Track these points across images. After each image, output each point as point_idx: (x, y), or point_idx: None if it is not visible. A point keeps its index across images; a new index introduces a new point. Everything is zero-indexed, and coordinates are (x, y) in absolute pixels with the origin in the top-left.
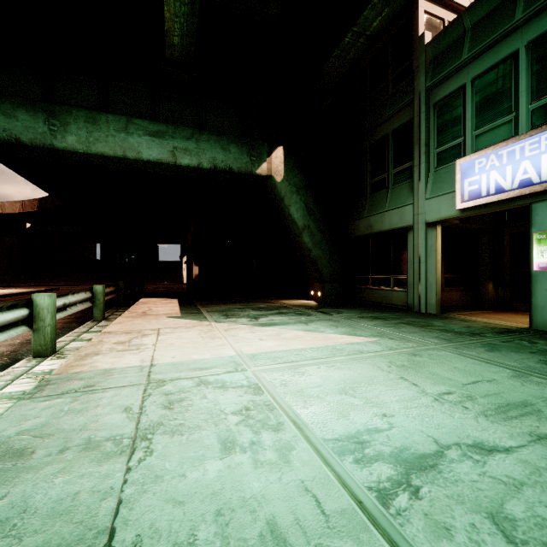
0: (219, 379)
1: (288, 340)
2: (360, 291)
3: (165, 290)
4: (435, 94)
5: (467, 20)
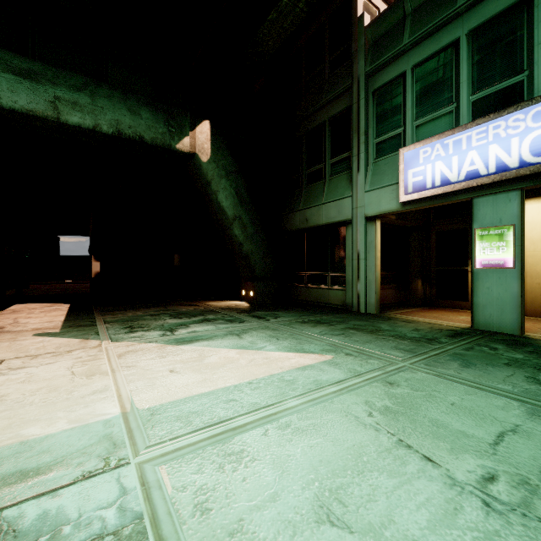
0: (51, 510)
1: (214, 369)
2: (295, 289)
3: (60, 291)
4: (374, 81)
5: (407, 4)
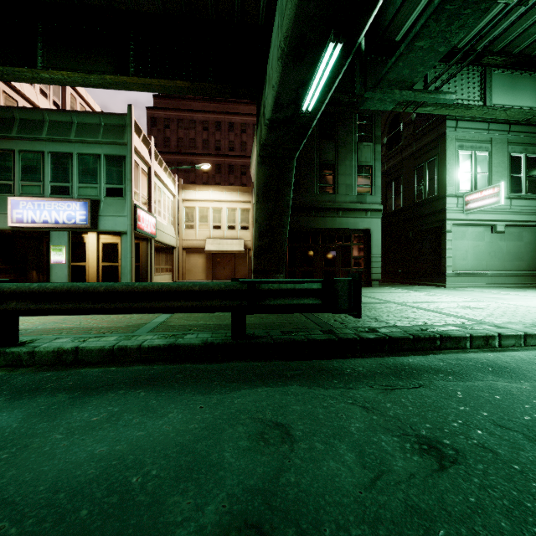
0: None
1: None
2: None
3: None
4: None
5: (16, 113)
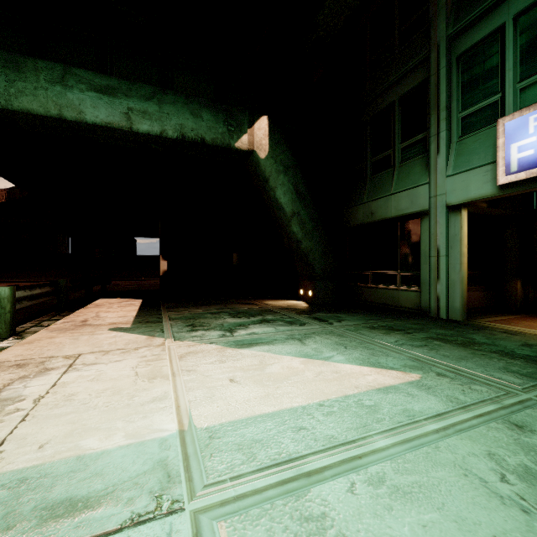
0: None
1: (277, 381)
2: (357, 289)
3: (136, 287)
4: (459, 44)
5: None
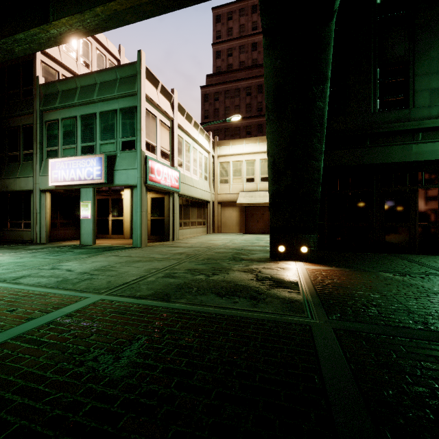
0: None
1: None
2: (1, 232)
3: None
4: (46, 116)
5: (59, 86)
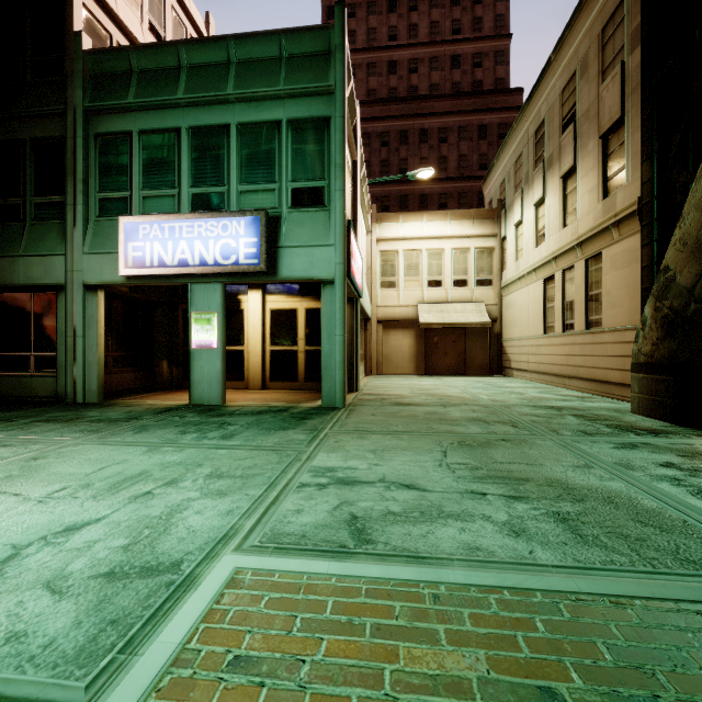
0: None
1: None
2: None
3: None
4: (97, 122)
5: (134, 60)
